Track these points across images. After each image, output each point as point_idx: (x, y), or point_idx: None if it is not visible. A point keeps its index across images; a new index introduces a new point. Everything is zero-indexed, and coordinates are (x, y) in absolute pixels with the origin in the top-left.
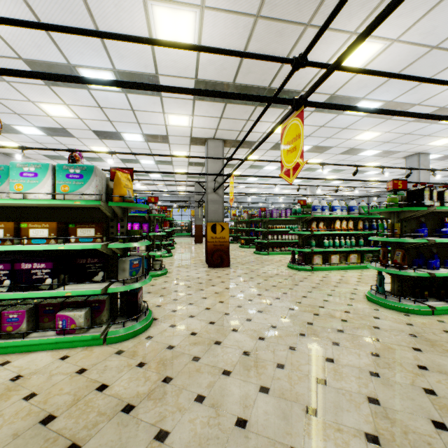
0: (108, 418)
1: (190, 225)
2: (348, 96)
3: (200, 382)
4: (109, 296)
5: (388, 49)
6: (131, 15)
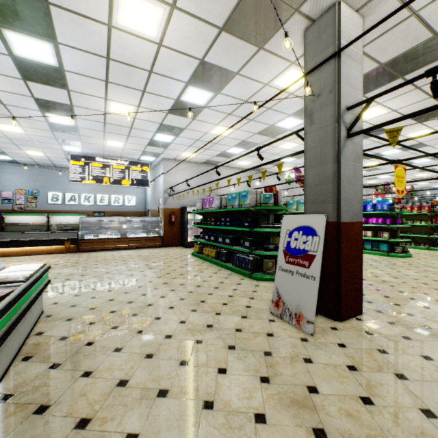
0: None
1: None
2: None
3: None
4: None
5: None
6: None
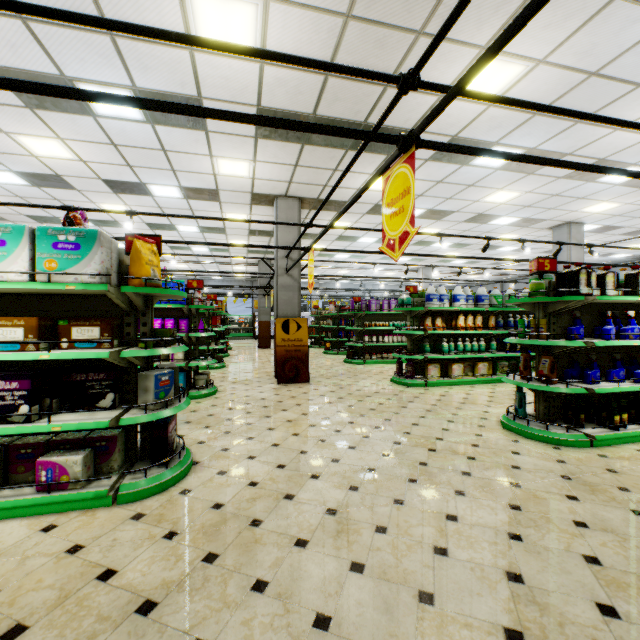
0: (113, 625)
1: (252, 321)
2: (476, 140)
3: (261, 560)
4: (123, 430)
5: (531, 73)
6: (159, 4)
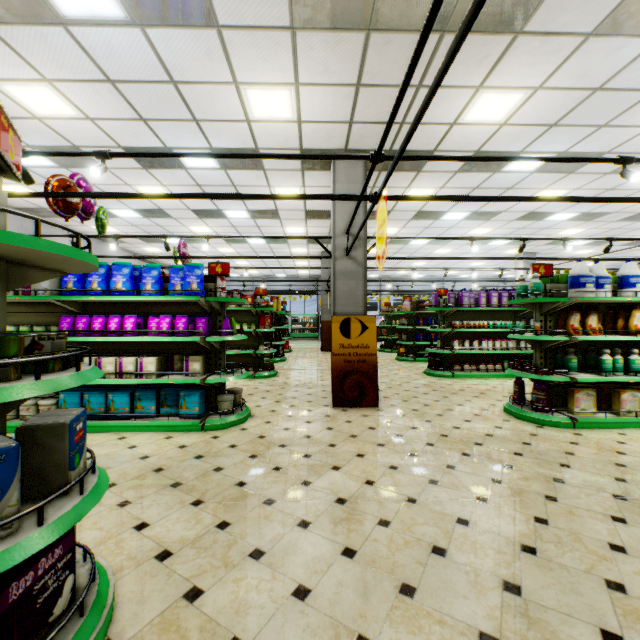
0: None
1: (316, 321)
2: None
3: None
4: None
5: None
6: None
